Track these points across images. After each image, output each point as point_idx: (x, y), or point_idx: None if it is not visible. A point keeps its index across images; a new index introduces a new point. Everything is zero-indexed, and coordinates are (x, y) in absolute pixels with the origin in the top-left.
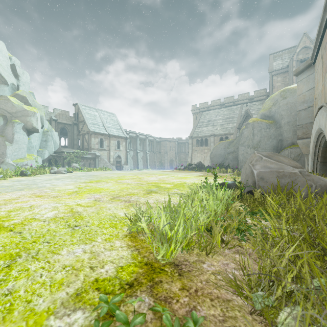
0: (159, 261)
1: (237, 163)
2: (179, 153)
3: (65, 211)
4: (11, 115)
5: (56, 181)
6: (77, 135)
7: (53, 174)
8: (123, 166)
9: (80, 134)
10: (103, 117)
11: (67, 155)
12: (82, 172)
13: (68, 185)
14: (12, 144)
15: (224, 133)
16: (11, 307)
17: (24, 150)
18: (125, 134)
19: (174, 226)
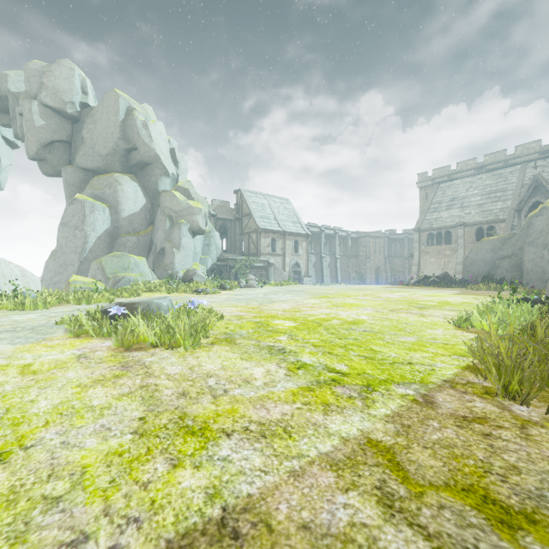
0: (501, 337)
1: (520, 275)
2: (390, 257)
3: (371, 316)
4: (177, 214)
5: (280, 296)
6: (240, 234)
7: (246, 289)
8: (304, 279)
9: (245, 232)
10: (274, 206)
11: (234, 263)
12: (271, 287)
13: (306, 299)
14: (179, 251)
15: (484, 220)
16: (445, 340)
17: (191, 259)
18: (306, 230)
19: (511, 317)
